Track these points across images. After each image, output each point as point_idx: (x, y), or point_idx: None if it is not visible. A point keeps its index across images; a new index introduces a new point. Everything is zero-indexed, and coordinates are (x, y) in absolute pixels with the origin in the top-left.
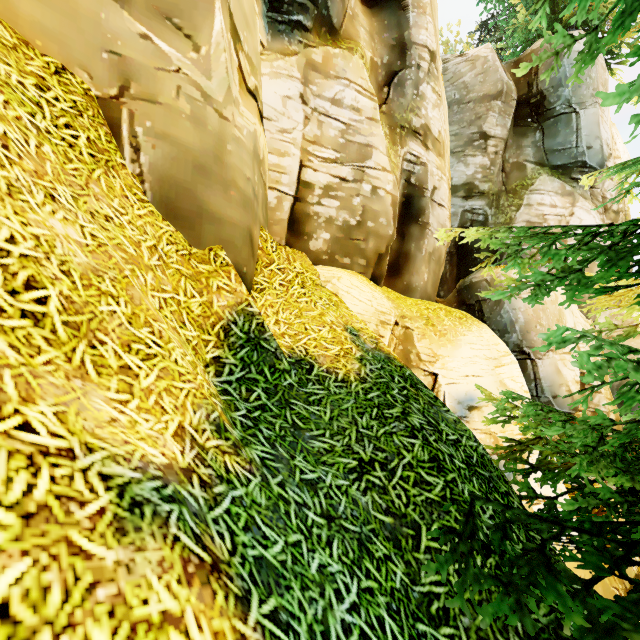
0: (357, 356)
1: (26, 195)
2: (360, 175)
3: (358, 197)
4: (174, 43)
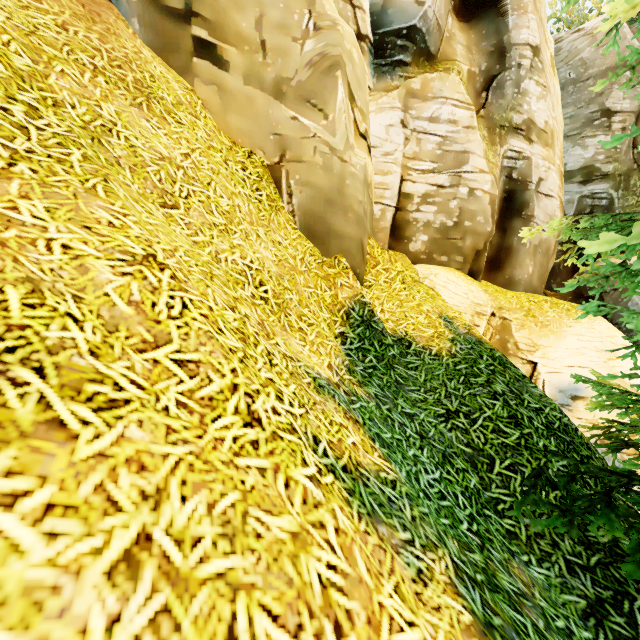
0: (449, 337)
1: (251, 237)
2: (457, 180)
3: (455, 200)
4: (312, 117)
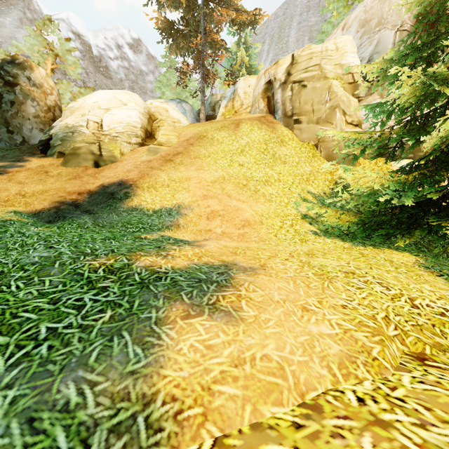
0: None
1: (303, 166)
2: None
3: None
4: (327, 126)
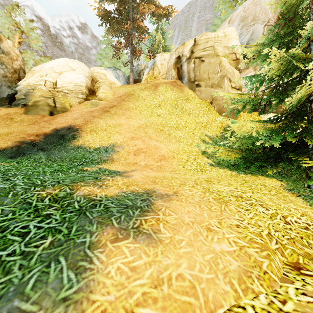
0: None
1: (202, 117)
2: None
3: None
4: (219, 89)
